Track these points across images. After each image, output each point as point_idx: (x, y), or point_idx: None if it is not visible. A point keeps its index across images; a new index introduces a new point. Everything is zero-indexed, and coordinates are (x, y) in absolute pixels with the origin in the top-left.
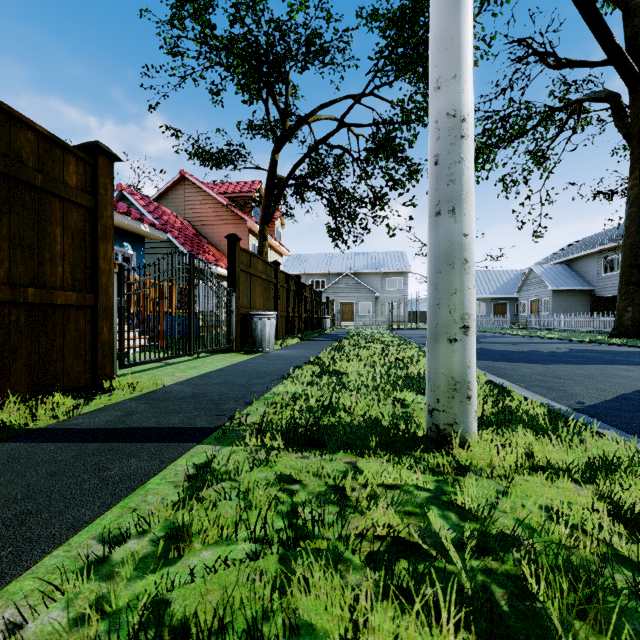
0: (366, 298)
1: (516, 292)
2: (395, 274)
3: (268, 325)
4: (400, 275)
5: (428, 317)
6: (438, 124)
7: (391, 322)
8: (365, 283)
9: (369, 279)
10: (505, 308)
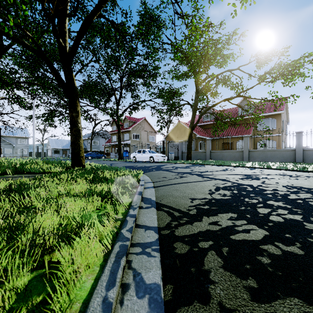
0: (8, 147)
1: (69, 147)
2: (23, 138)
3: (2, 155)
4: (25, 138)
5: (33, 154)
6: (33, 145)
7: (22, 156)
8: (7, 140)
9: (9, 139)
10: (67, 152)
